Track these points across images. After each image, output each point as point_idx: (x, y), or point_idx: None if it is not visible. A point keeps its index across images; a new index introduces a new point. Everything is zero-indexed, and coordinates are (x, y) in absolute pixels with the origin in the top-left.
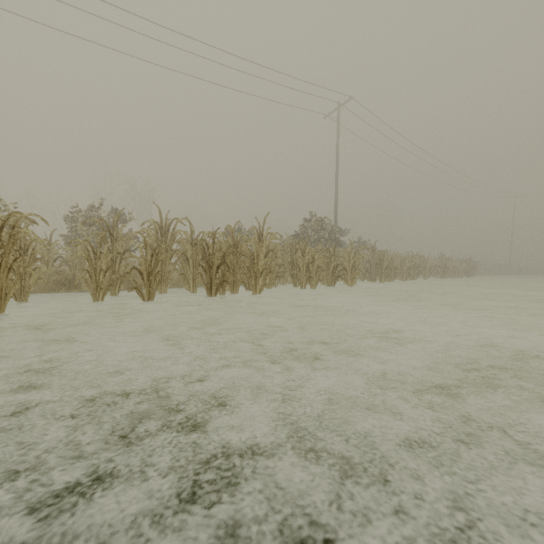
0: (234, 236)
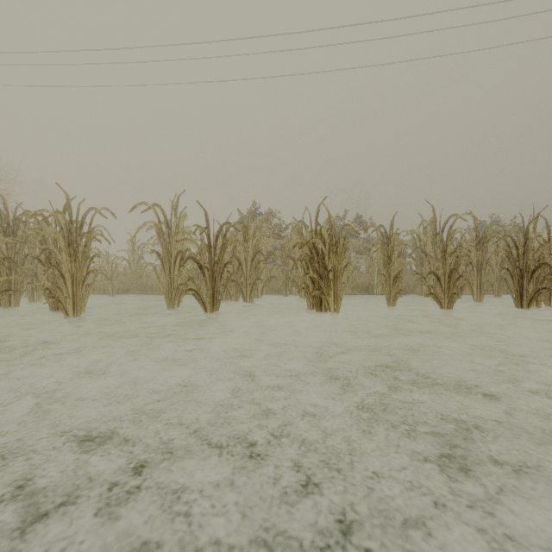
0: (548, 228)
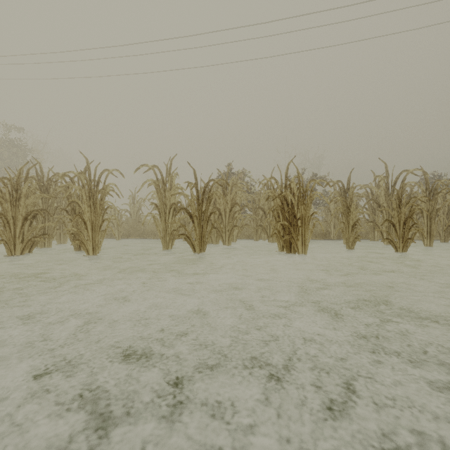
0: None
